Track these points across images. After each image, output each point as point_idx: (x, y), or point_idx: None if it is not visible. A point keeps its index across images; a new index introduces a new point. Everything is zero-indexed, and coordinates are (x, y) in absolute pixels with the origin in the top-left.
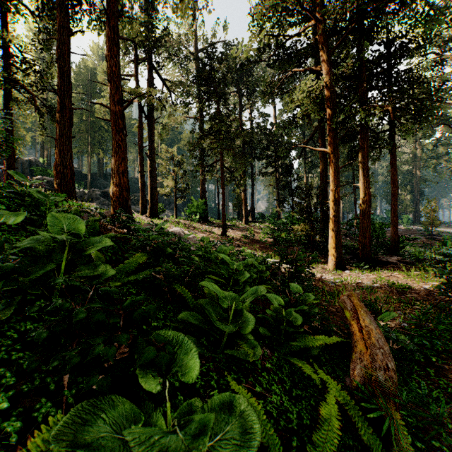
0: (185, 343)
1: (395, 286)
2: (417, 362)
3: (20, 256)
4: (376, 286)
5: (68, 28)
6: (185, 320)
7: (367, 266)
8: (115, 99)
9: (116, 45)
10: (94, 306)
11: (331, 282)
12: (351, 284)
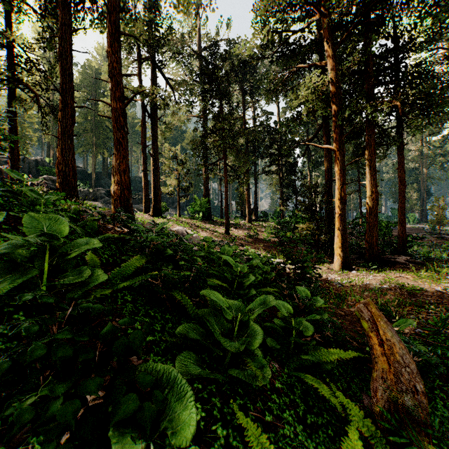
0: (179, 384)
1: (405, 288)
2: (436, 374)
3: (7, 260)
4: (385, 287)
5: (70, 26)
6: (184, 334)
7: (375, 266)
8: (116, 96)
9: (117, 41)
10: (60, 337)
11: (338, 283)
12: (359, 285)
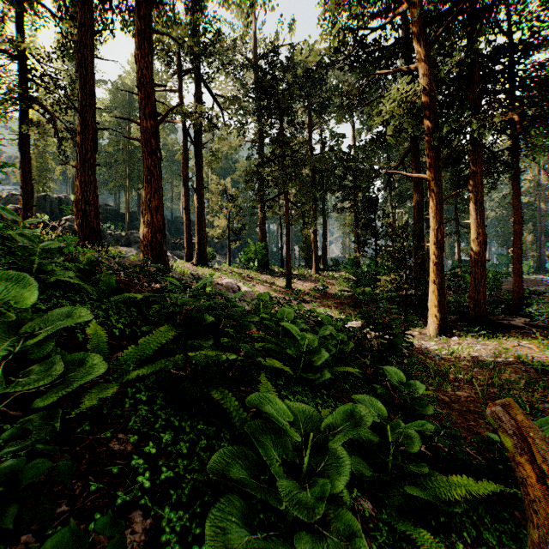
0: None
1: (530, 363)
2: None
3: None
4: (501, 361)
5: (91, 27)
6: (222, 470)
7: (483, 332)
8: (146, 112)
9: (147, 41)
10: None
11: (435, 354)
12: (464, 358)
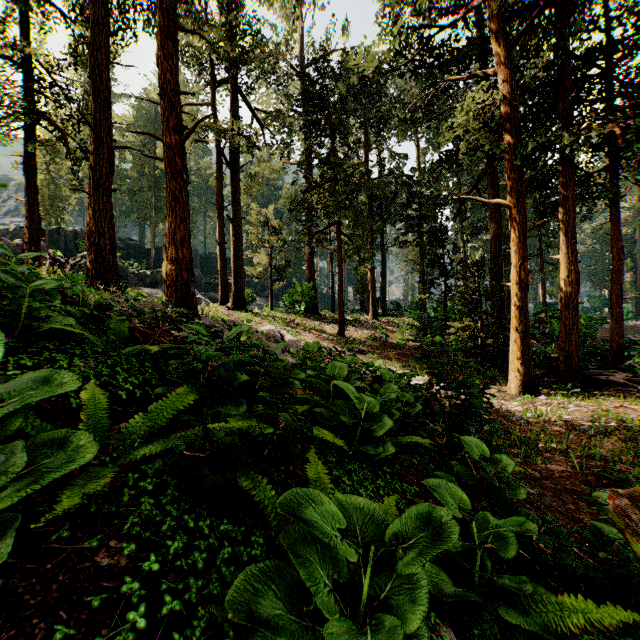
0: None
1: (638, 429)
2: None
3: None
4: (600, 426)
5: (106, 26)
6: (248, 603)
7: (577, 389)
8: (170, 125)
9: (171, 39)
10: None
11: (519, 416)
12: (555, 422)
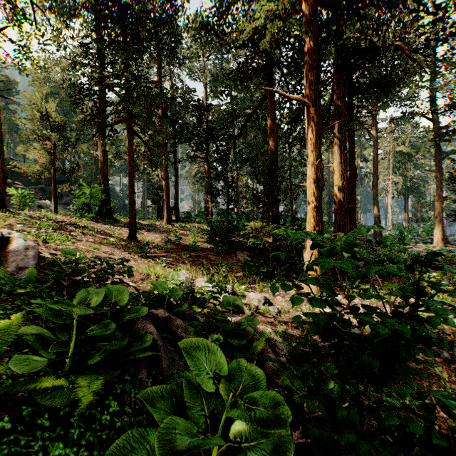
0: None
1: None
2: None
3: None
4: None
5: None
6: None
7: (365, 286)
8: None
9: None
10: None
11: None
12: None
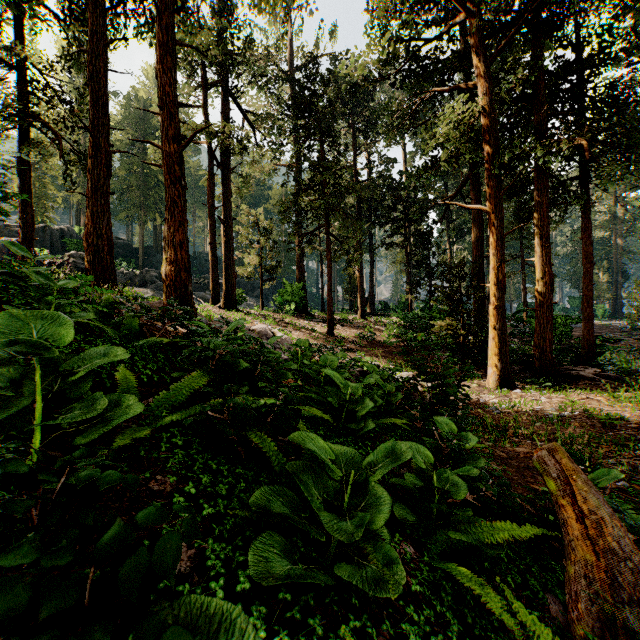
0: None
1: (597, 416)
2: None
3: None
4: (566, 415)
5: (104, 35)
6: (263, 505)
7: (549, 383)
8: (169, 135)
9: (170, 54)
10: (8, 564)
11: (495, 407)
12: (526, 411)
